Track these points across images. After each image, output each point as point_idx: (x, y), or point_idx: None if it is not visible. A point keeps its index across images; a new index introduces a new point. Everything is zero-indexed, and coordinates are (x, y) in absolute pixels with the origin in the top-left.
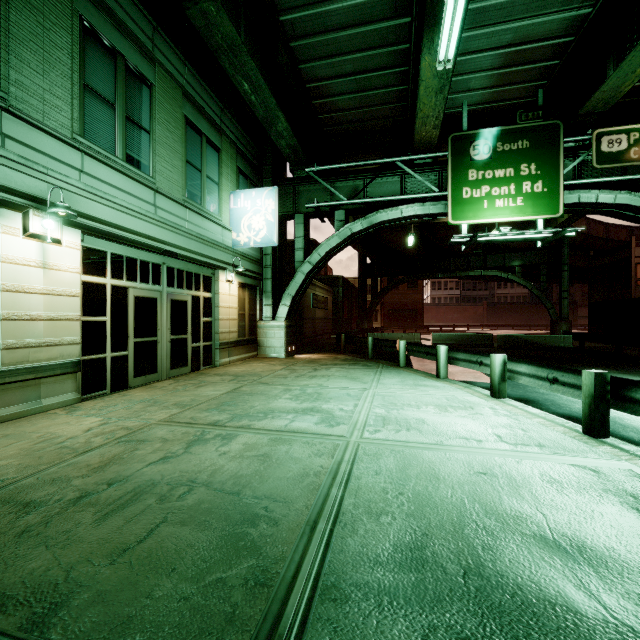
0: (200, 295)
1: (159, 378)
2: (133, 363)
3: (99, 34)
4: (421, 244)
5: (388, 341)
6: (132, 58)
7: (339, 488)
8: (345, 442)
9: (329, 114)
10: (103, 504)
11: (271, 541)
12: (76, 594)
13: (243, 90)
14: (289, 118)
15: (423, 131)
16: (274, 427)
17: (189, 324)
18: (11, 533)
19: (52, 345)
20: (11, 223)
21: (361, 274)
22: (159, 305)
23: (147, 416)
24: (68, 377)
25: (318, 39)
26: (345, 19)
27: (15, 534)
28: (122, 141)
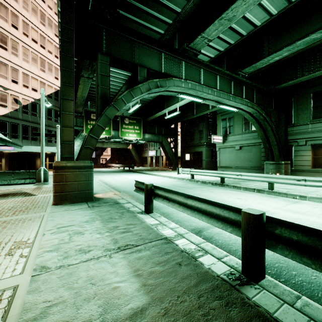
0: None
1: None
2: None
3: None
4: None
5: None
6: None
7: None
8: None
9: None
10: None
11: None
12: None
13: None
14: None
15: None
16: None
17: None
18: None
19: None
20: None
21: None
22: None
23: None
24: None
25: None
26: None
27: None
28: None
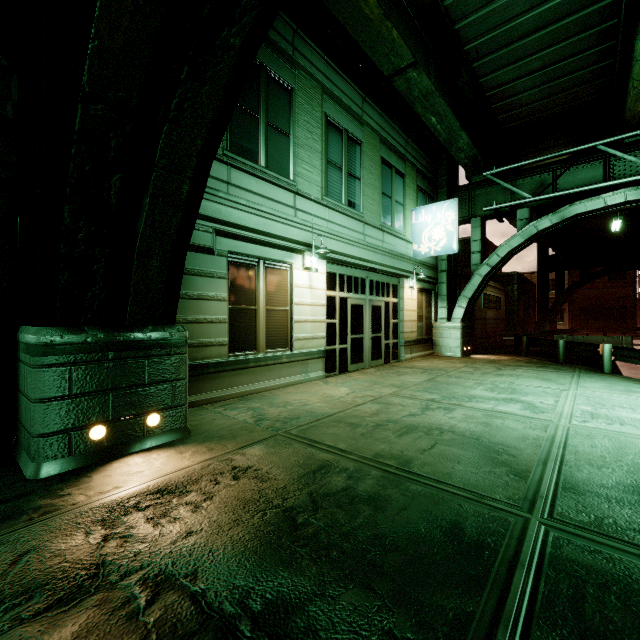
0: (390, 301)
1: (364, 366)
2: (350, 354)
3: (334, 121)
4: (632, 226)
5: (586, 344)
6: (351, 128)
7: (558, 449)
8: (554, 424)
9: (509, 112)
10: (393, 430)
11: (515, 463)
12: (413, 460)
13: (430, 123)
14: (467, 130)
15: (637, 107)
16: (482, 407)
17: (382, 325)
18: (356, 434)
19: (313, 338)
20: (297, 262)
21: (541, 268)
22: (364, 310)
23: (377, 390)
24: (320, 360)
25: (502, 52)
26: (535, 25)
27: (359, 434)
28: (345, 192)
